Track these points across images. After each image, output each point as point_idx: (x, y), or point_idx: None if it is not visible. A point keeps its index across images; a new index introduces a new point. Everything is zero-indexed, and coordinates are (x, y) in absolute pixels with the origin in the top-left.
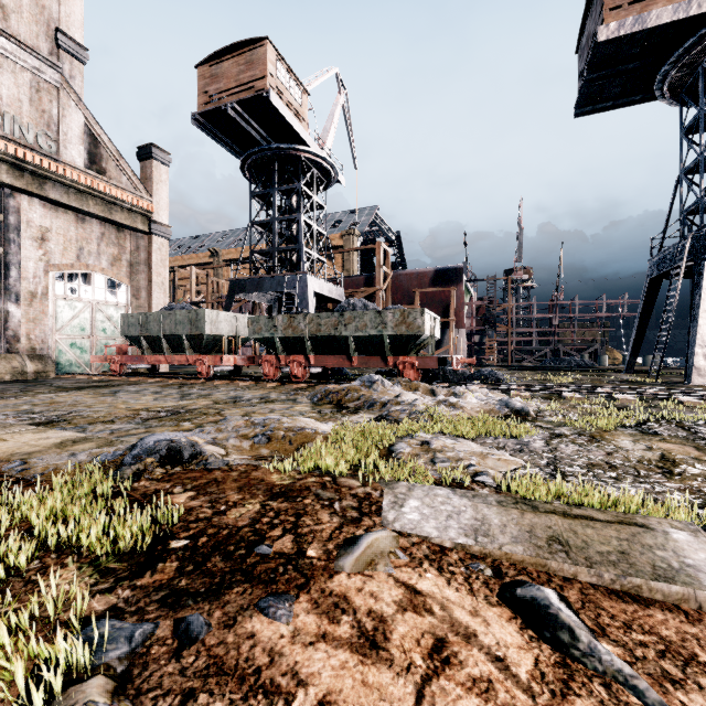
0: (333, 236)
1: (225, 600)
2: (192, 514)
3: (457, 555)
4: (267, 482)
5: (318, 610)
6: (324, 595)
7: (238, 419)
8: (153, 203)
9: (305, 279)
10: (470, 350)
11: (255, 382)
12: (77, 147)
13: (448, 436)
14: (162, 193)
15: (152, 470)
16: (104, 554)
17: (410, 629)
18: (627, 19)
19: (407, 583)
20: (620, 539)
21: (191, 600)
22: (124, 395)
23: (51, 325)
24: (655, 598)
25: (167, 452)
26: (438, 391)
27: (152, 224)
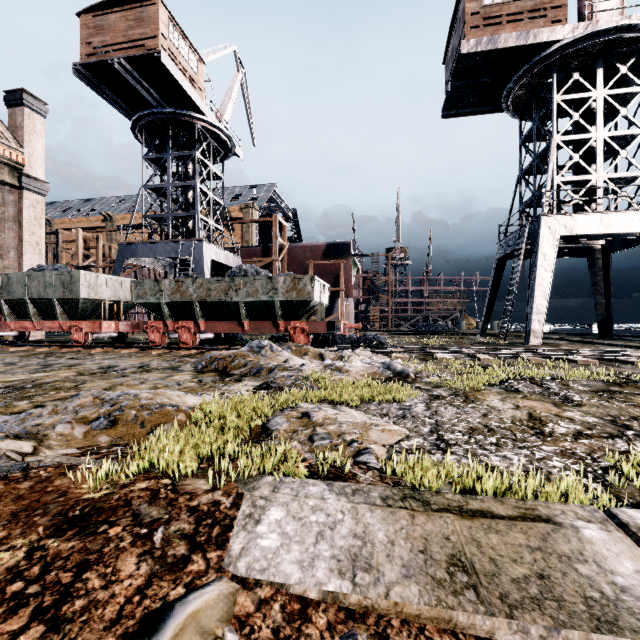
0: (233, 208)
1: None
2: None
3: (325, 617)
4: (69, 498)
5: None
6: None
7: (94, 394)
8: (25, 155)
9: (200, 246)
10: (357, 317)
11: (140, 349)
12: None
13: (332, 404)
14: (37, 145)
15: None
16: None
17: None
18: (483, 38)
19: None
20: (532, 550)
21: None
22: None
23: None
24: None
25: None
26: (326, 354)
27: (23, 177)
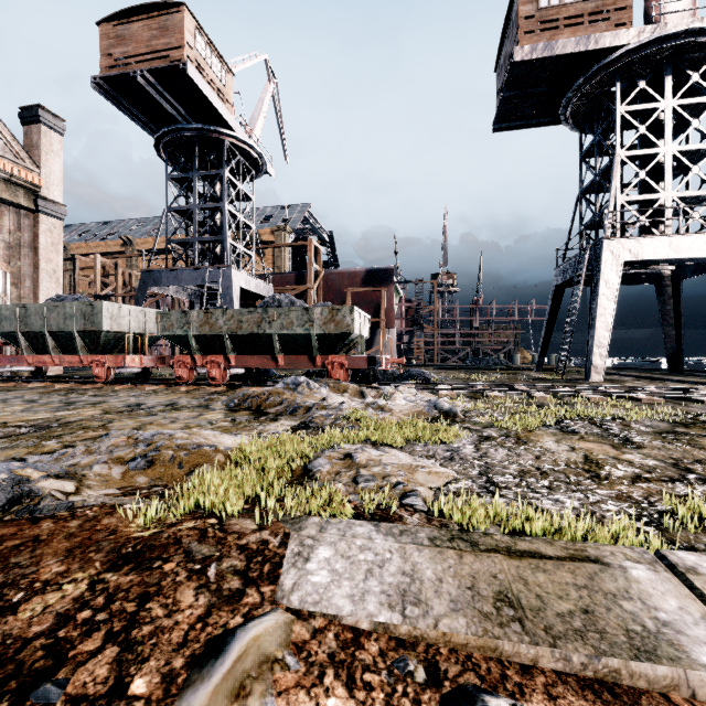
0: (263, 231)
1: None
2: None
3: (377, 645)
4: (119, 536)
5: None
6: None
7: (125, 434)
8: (42, 176)
9: (229, 273)
10: (400, 350)
11: (166, 385)
12: None
13: (375, 444)
14: (54, 165)
15: None
16: None
17: None
18: (538, 44)
19: None
20: (578, 588)
21: None
22: None
23: None
24: (638, 686)
25: None
26: (367, 392)
27: (40, 200)
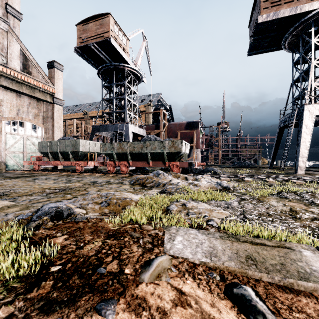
0: (141, 106)
1: (77, 305)
2: (65, 249)
3: (202, 268)
4: (106, 228)
5: (129, 309)
6: (133, 298)
7: (94, 193)
8: (55, 89)
9: (127, 126)
10: (202, 158)
11: (104, 173)
12: (17, 61)
13: (194, 200)
14: (59, 84)
15: (46, 223)
16: (11, 277)
17: (180, 318)
18: (270, 13)
19: (177, 287)
20: (280, 256)
21: (58, 307)
22: (39, 181)
23: (3, 147)
24: (300, 289)
25: (55, 213)
26: (189, 178)
27: (54, 99)
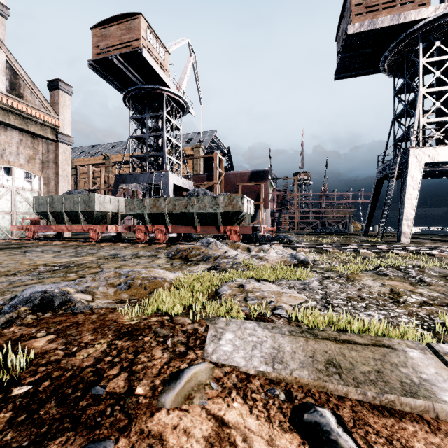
0: (187, 148)
1: None
2: (45, 357)
3: (259, 381)
4: (118, 323)
5: None
6: (142, 436)
7: (112, 271)
8: (60, 120)
9: (167, 175)
10: (273, 222)
11: (131, 243)
12: (1, 77)
13: (257, 280)
14: (66, 114)
15: (24, 317)
16: None
17: None
18: (365, 21)
19: (217, 414)
20: (375, 360)
21: None
22: (31, 254)
23: None
24: (405, 410)
25: (39, 302)
26: (252, 248)
27: (59, 135)
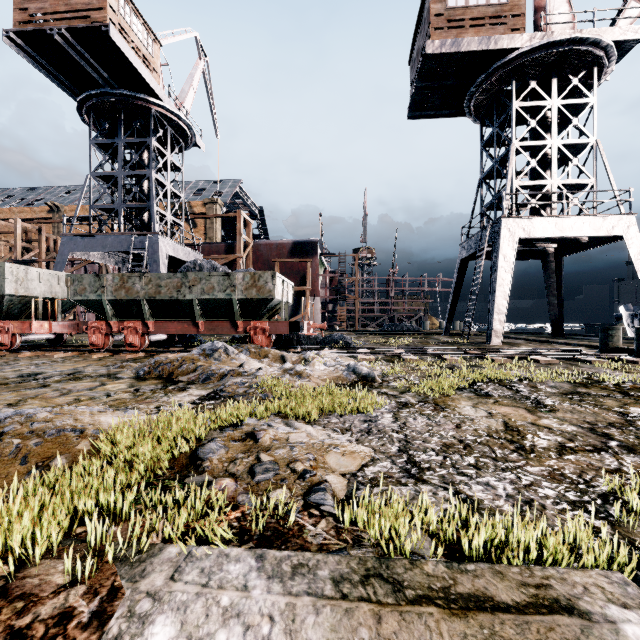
0: (195, 203)
1: None
2: None
3: None
4: None
5: None
6: None
7: None
8: None
9: (156, 240)
10: (324, 317)
11: (79, 352)
12: None
13: (287, 417)
14: None
15: None
16: None
17: None
18: (447, 40)
19: None
20: None
21: None
22: None
23: None
24: None
25: None
26: (288, 357)
27: None
